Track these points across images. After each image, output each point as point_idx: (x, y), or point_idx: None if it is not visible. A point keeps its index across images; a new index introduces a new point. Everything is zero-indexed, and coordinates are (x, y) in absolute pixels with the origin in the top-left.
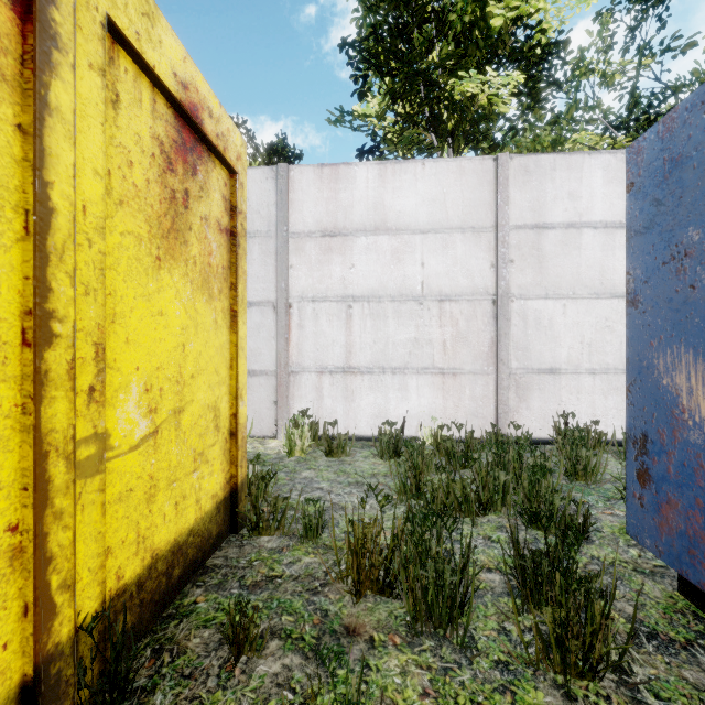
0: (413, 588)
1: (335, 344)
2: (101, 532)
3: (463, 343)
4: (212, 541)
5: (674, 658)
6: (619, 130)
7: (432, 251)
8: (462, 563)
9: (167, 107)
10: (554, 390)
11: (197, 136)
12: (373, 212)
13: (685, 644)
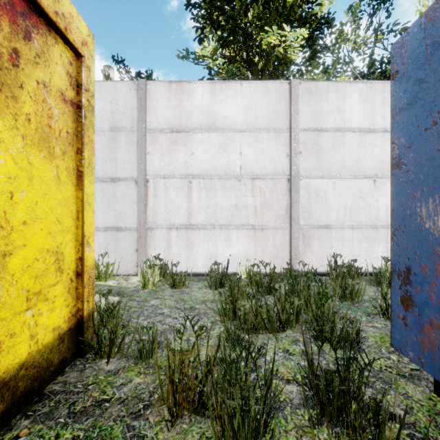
0: (221, 415)
1: (180, 208)
2: None
3: (268, 208)
4: (52, 368)
5: None
6: (363, 79)
7: (247, 144)
8: (265, 391)
9: None
10: (328, 239)
11: (32, 6)
12: (207, 116)
13: None
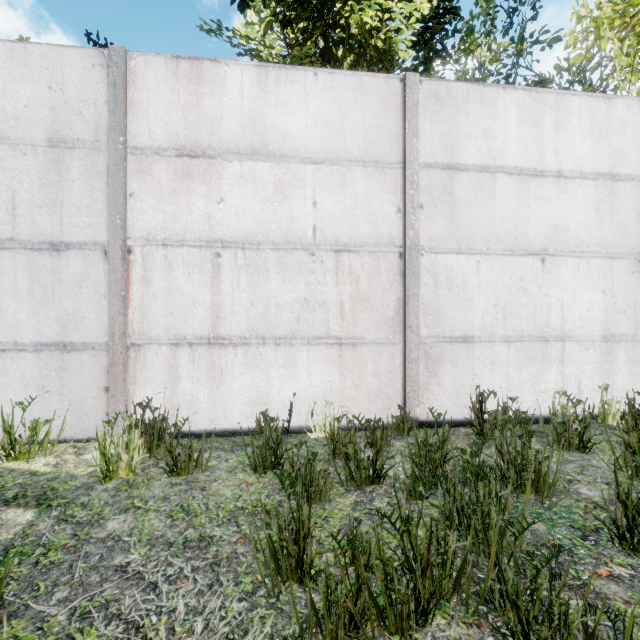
0: None
1: (196, 305)
2: None
3: (364, 305)
4: None
5: None
6: None
7: (326, 187)
8: None
9: None
10: (467, 362)
11: None
12: (250, 129)
13: None
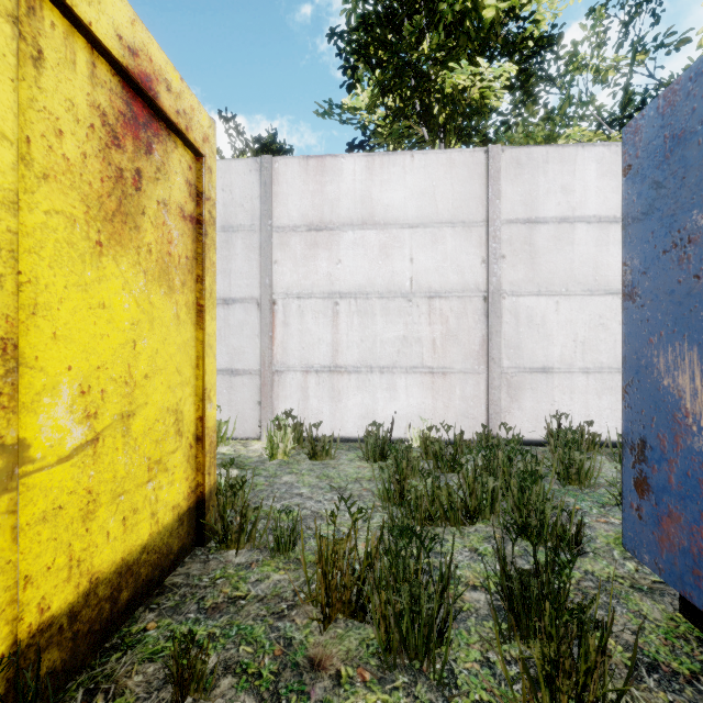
0: (386, 615)
1: (321, 342)
2: (11, 561)
3: (453, 341)
4: (172, 557)
5: (678, 695)
6: (613, 127)
7: (421, 246)
8: (440, 587)
9: (112, 74)
10: (547, 390)
11: (153, 111)
12: (361, 205)
13: (690, 678)
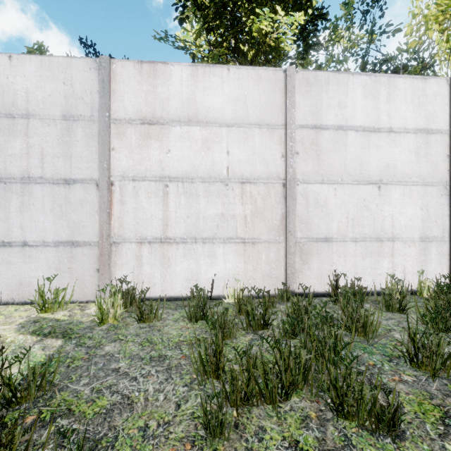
0: None
1: (153, 218)
2: None
3: (260, 217)
4: None
5: None
6: None
7: (235, 142)
8: None
9: None
10: (328, 254)
11: None
12: (187, 105)
13: None
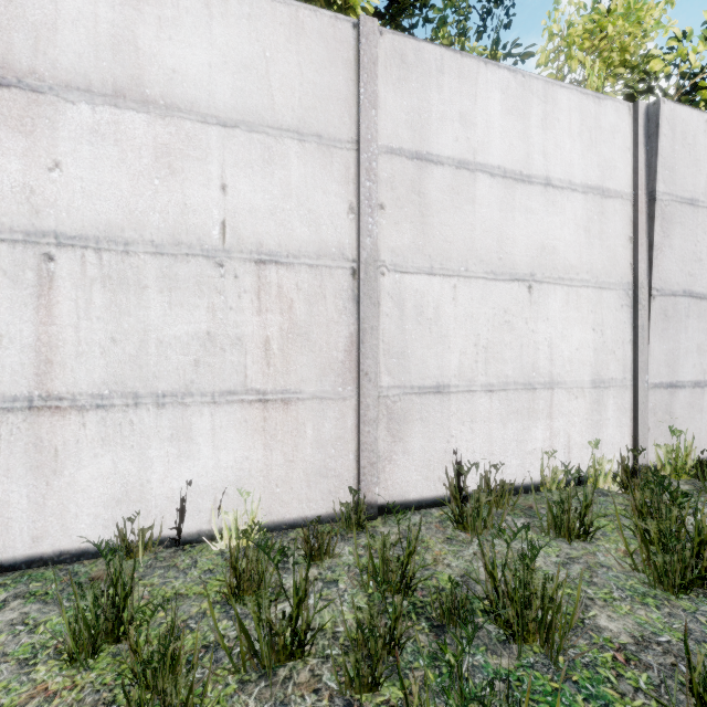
0: None
1: (5, 342)
2: None
3: (301, 343)
4: None
5: None
6: None
7: (243, 165)
8: None
9: None
10: (442, 419)
11: None
12: (111, 54)
13: None
